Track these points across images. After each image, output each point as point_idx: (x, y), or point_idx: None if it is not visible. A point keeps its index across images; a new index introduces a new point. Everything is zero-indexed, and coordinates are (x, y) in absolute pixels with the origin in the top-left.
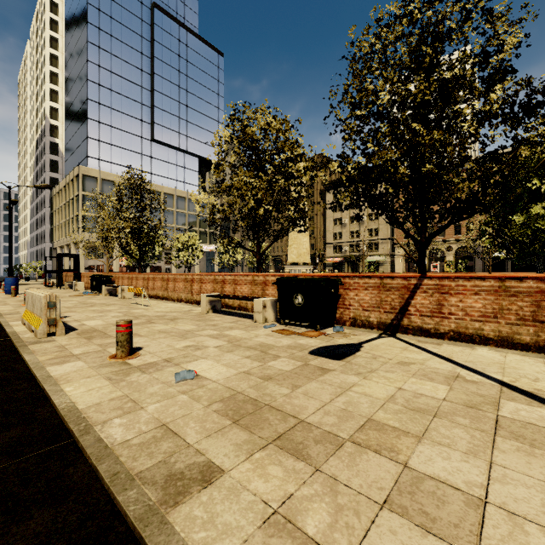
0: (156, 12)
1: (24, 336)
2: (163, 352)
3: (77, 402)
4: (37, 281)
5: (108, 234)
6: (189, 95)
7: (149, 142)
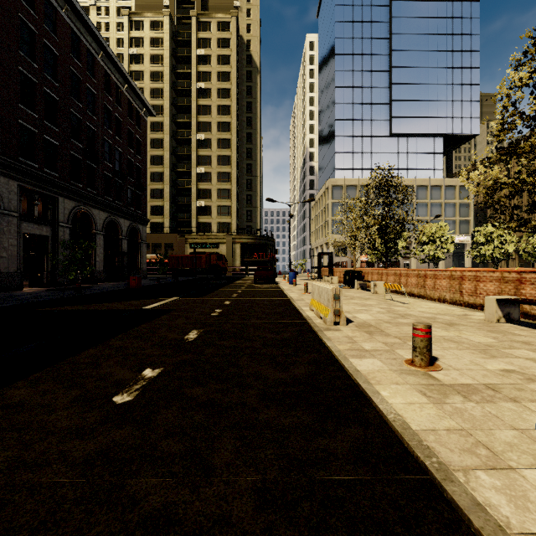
0: (394, 5)
1: (316, 321)
2: (471, 371)
3: (404, 416)
4: (303, 274)
5: (358, 233)
6: (431, 71)
7: (387, 139)
